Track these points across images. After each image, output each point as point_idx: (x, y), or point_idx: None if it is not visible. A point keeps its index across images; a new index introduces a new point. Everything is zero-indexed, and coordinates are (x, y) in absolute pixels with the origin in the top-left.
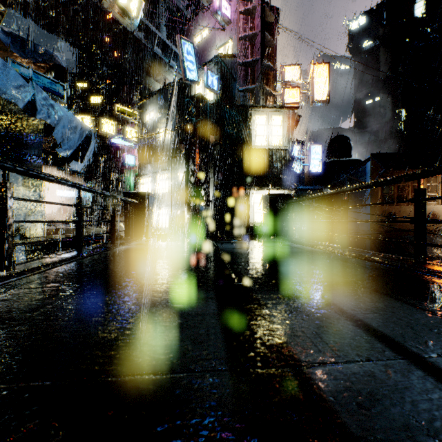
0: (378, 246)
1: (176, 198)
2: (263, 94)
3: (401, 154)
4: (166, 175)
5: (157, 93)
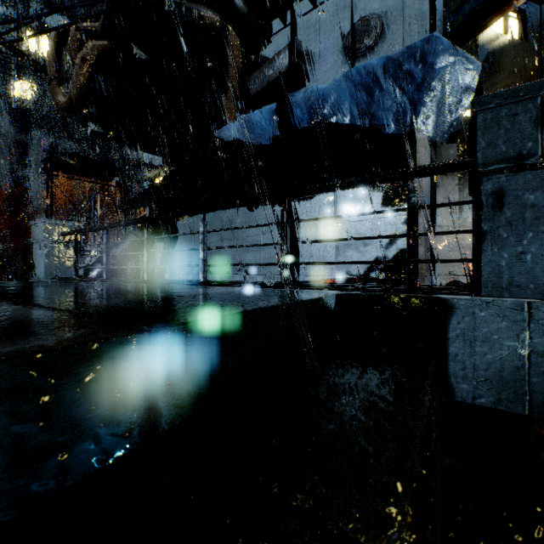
0: None
1: None
2: None
3: None
4: None
5: None
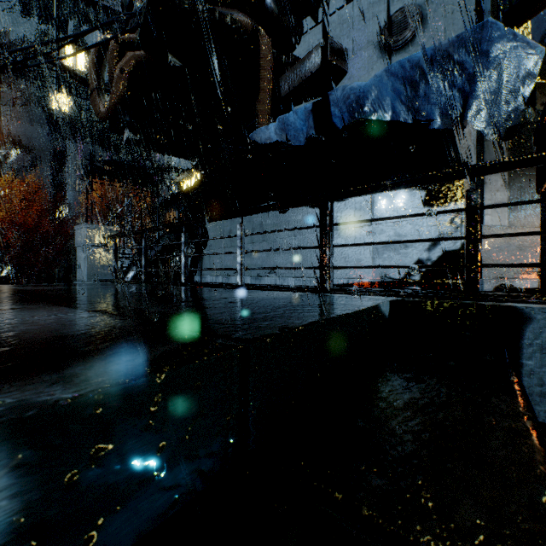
0: None
1: None
2: None
3: None
4: None
5: None
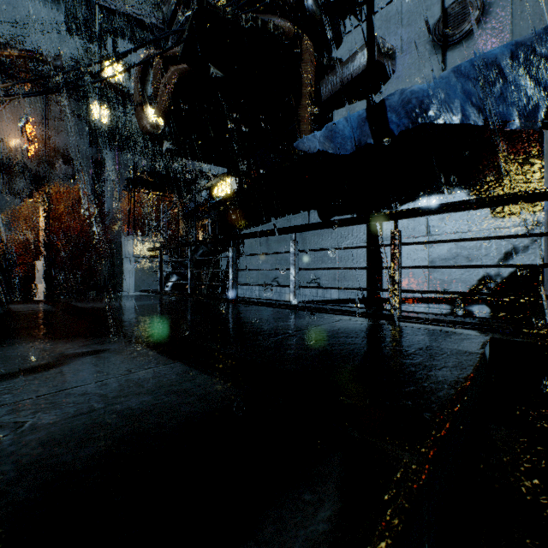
0: None
1: None
2: None
3: None
4: None
5: None
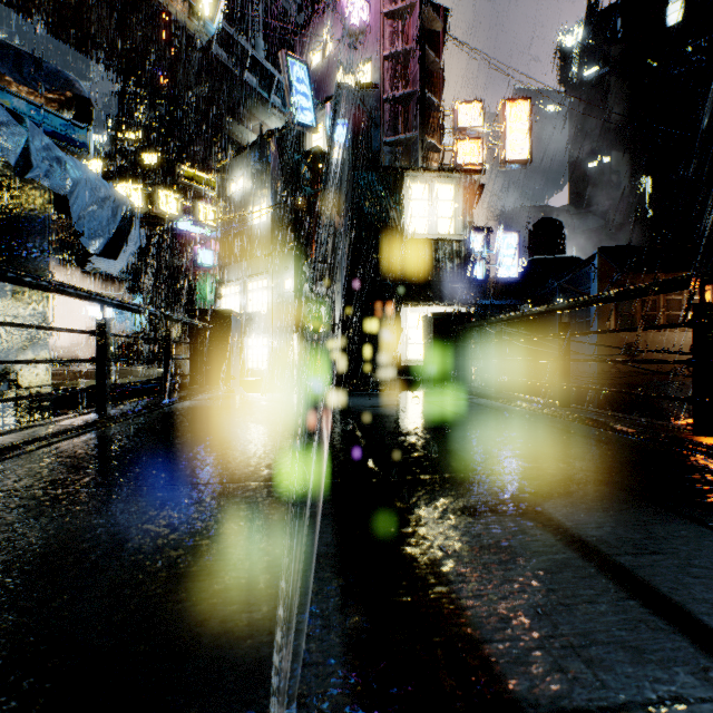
0: (609, 398)
1: (280, 320)
2: (423, 150)
3: (647, 248)
4: (264, 282)
5: (249, 148)
